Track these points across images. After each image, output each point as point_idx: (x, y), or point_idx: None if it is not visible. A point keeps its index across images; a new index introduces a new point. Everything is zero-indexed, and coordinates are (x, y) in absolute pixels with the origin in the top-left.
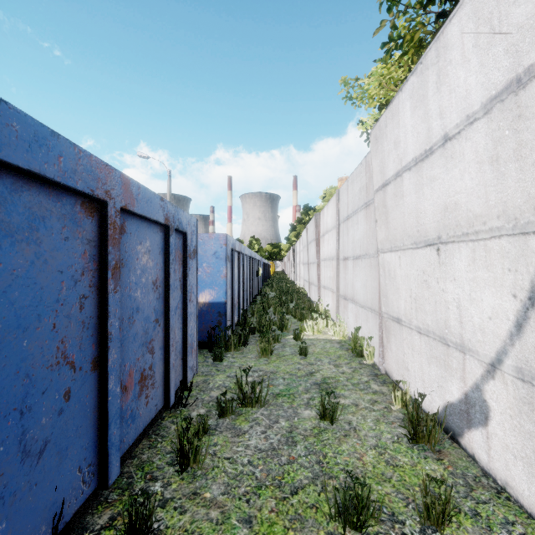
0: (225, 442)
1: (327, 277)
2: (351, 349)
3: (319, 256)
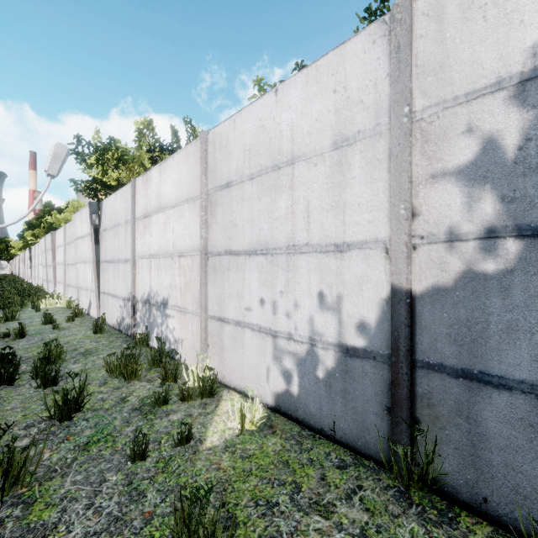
0: (3, 325)
1: (60, 275)
2: (67, 307)
3: (55, 261)
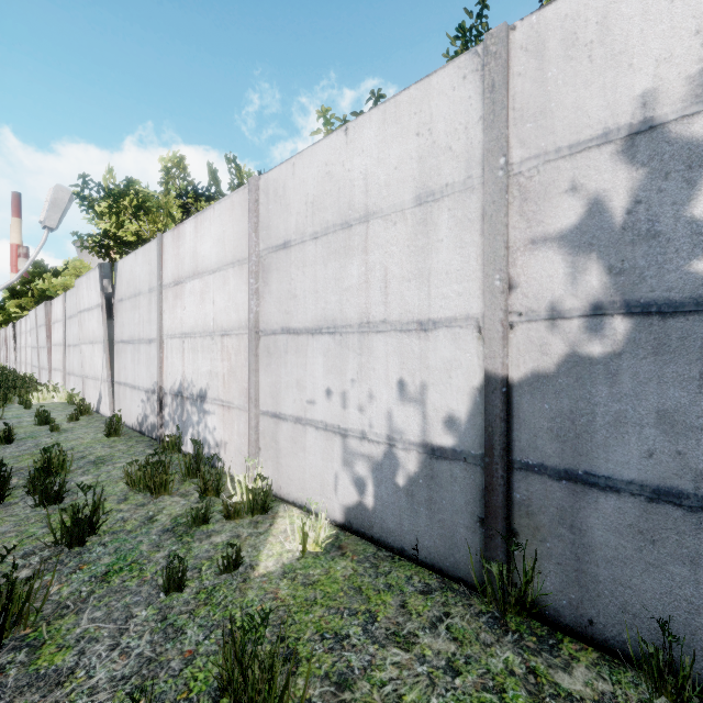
0: None
1: (57, 360)
2: (68, 402)
3: (51, 341)
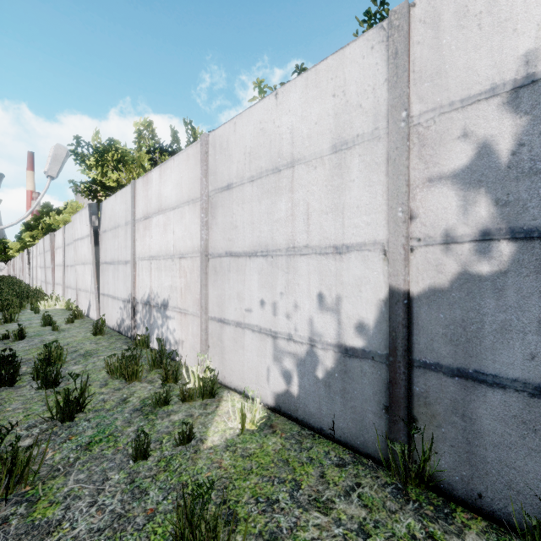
0: (2, 327)
1: (59, 277)
2: (66, 308)
3: (54, 262)
